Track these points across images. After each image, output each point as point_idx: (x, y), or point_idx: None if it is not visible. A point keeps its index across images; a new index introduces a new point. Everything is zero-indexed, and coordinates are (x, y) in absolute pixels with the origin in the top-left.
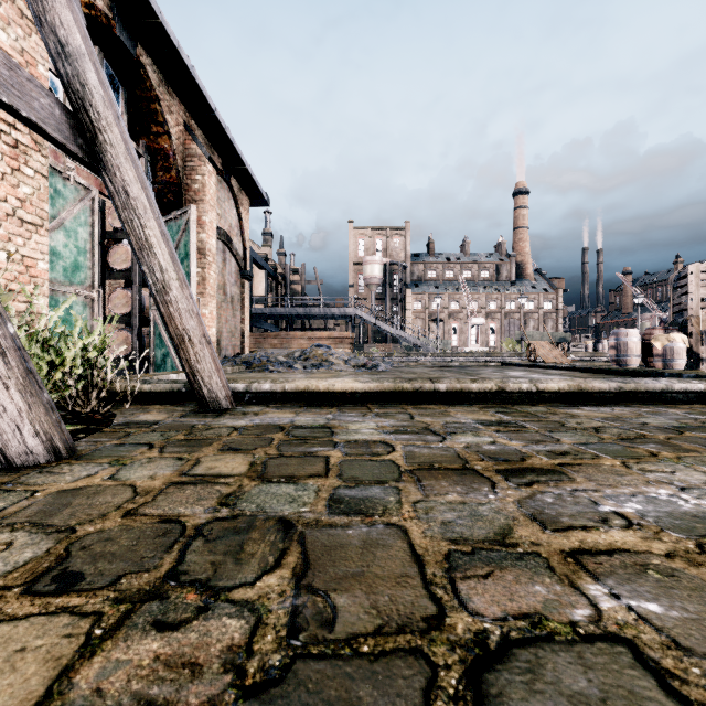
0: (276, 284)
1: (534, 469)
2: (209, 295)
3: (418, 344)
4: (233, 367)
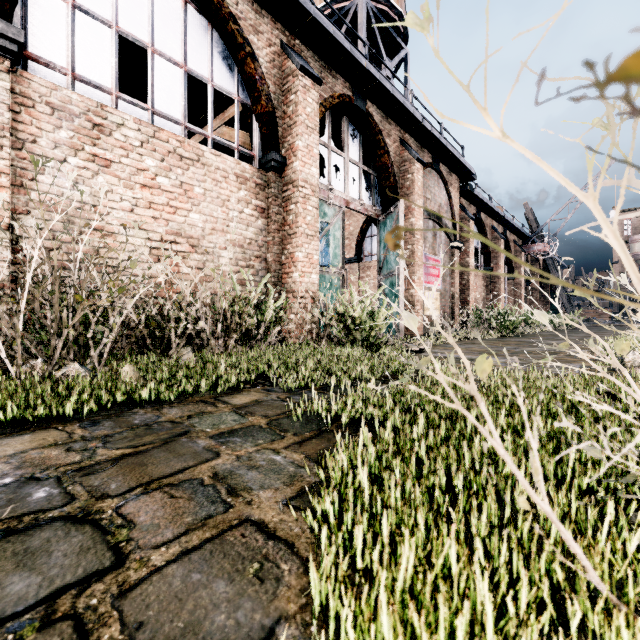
0: None
1: None
2: None
3: None
4: None
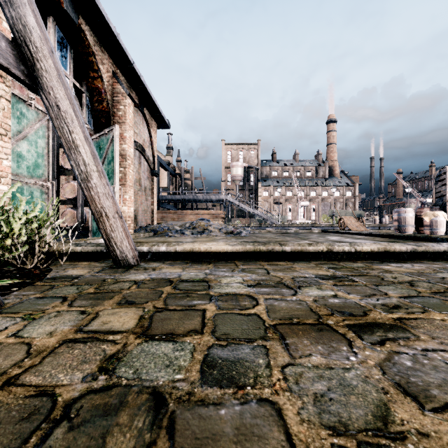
0: (175, 179)
1: (378, 324)
2: (128, 185)
3: (266, 218)
4: (144, 234)
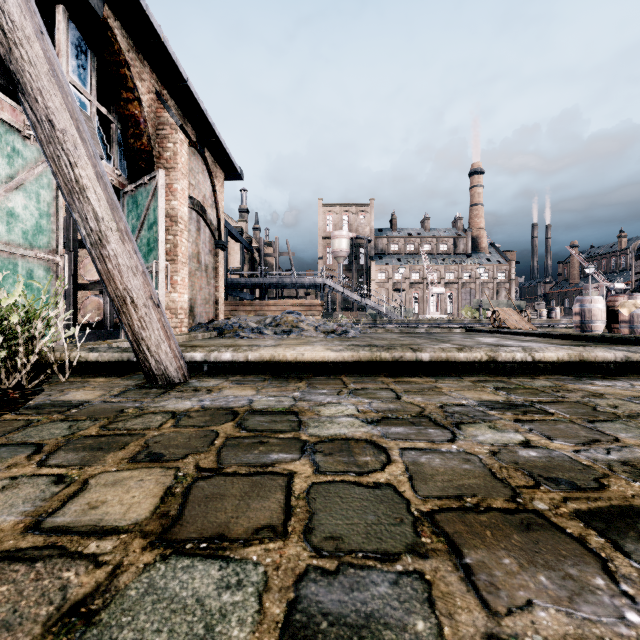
0: (251, 256)
1: None
2: (180, 261)
3: (383, 312)
4: (204, 334)
